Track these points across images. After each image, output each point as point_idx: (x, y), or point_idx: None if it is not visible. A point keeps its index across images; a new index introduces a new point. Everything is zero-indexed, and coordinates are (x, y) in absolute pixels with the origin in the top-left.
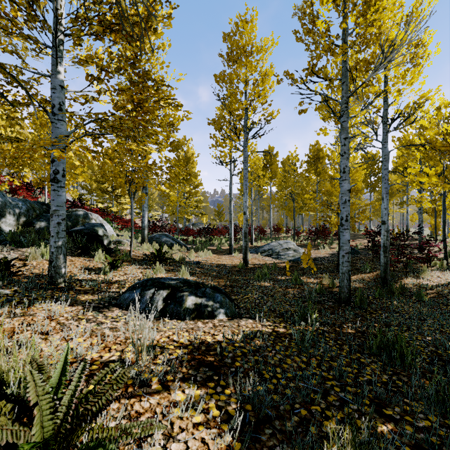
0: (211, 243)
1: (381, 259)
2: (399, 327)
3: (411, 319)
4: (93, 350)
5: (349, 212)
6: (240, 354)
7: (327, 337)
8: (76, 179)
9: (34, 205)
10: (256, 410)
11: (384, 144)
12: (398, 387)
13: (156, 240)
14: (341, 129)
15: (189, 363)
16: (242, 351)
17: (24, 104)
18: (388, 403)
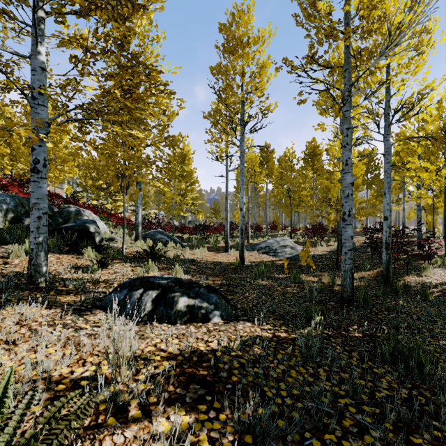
0: (207, 241)
1: (383, 256)
2: (409, 330)
3: (420, 320)
4: (64, 363)
5: (351, 207)
6: (238, 366)
7: (333, 343)
8: (66, 174)
9: (23, 201)
10: (257, 442)
11: (387, 137)
12: (421, 405)
13: (150, 237)
14: (343, 118)
15: (177, 378)
16: (239, 362)
17: (0, 86)
18: (415, 427)
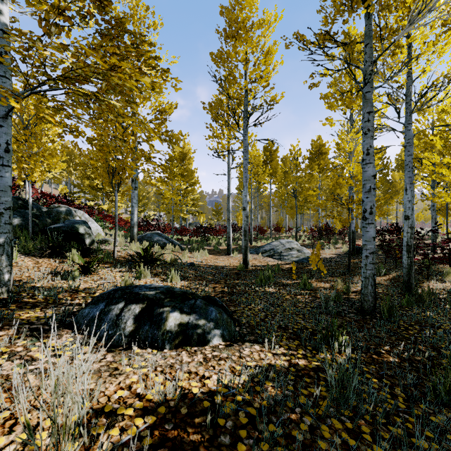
0: (208, 243)
1: (404, 260)
2: None
3: None
4: None
5: (373, 203)
6: (246, 421)
7: (366, 373)
8: (52, 169)
9: None
10: None
11: (408, 126)
12: None
13: (147, 239)
14: (364, 101)
15: None
16: (247, 413)
17: None
18: None
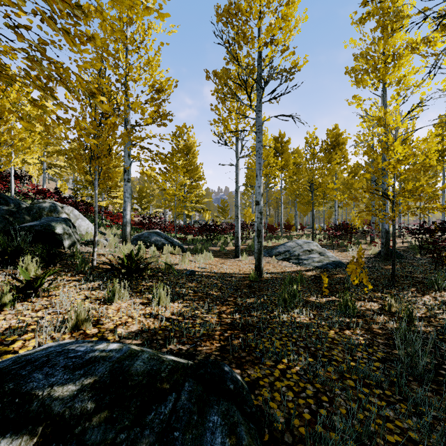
0: (213, 243)
1: None
2: None
3: None
4: None
5: None
6: None
7: None
8: (21, 155)
9: None
10: None
11: None
12: None
13: (144, 239)
14: None
15: None
16: None
17: None
18: None
